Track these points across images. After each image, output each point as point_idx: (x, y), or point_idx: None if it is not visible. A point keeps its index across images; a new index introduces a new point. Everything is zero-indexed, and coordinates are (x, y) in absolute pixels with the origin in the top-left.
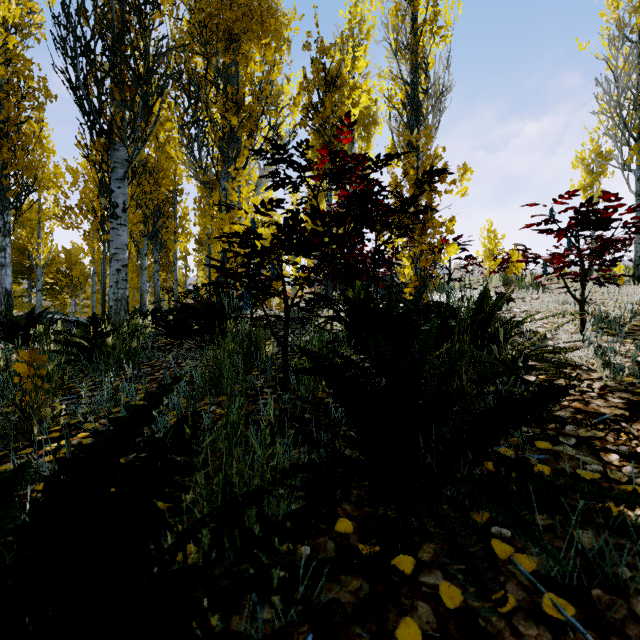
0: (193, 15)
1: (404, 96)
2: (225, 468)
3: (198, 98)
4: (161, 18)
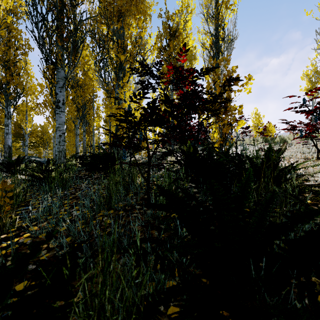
0: (101, 3)
1: (211, 43)
2: (99, 297)
3: (104, 47)
4: (82, 0)
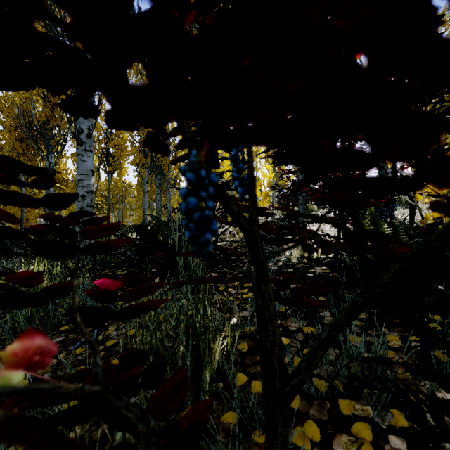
0: None
1: None
2: None
3: None
4: None
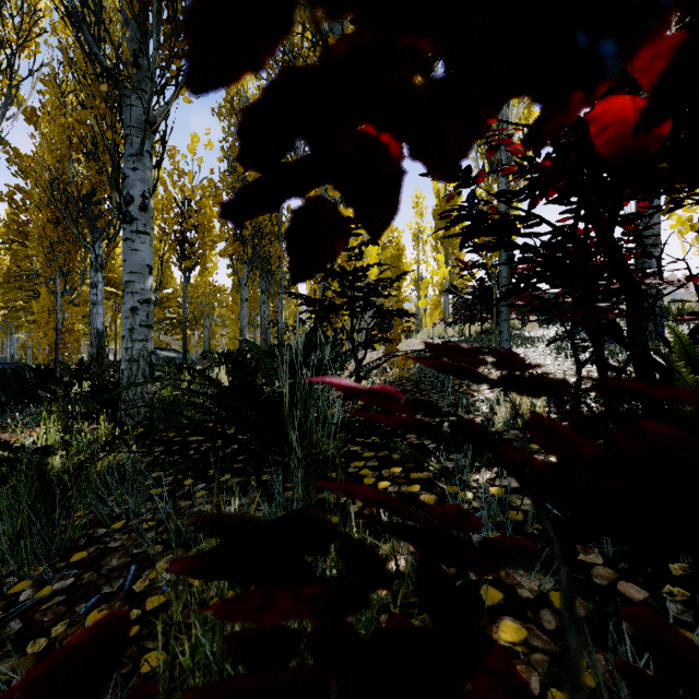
0: None
1: None
2: None
3: None
4: None
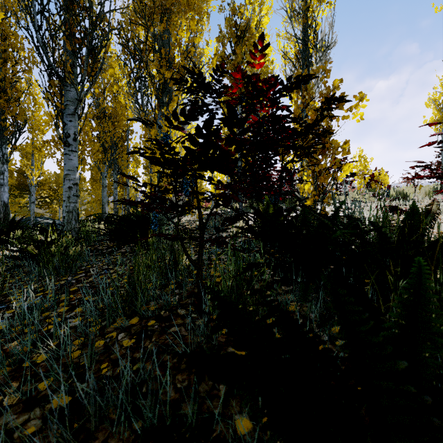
0: None
1: (296, 52)
2: None
3: (140, 59)
4: None
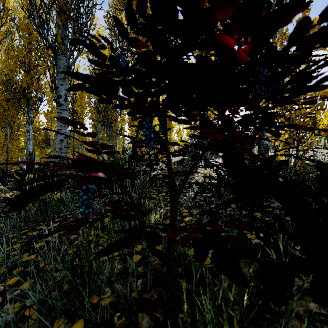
0: None
1: None
2: None
3: None
4: None
